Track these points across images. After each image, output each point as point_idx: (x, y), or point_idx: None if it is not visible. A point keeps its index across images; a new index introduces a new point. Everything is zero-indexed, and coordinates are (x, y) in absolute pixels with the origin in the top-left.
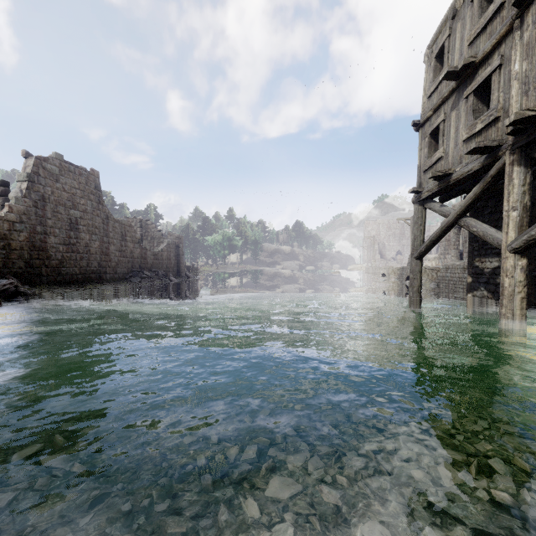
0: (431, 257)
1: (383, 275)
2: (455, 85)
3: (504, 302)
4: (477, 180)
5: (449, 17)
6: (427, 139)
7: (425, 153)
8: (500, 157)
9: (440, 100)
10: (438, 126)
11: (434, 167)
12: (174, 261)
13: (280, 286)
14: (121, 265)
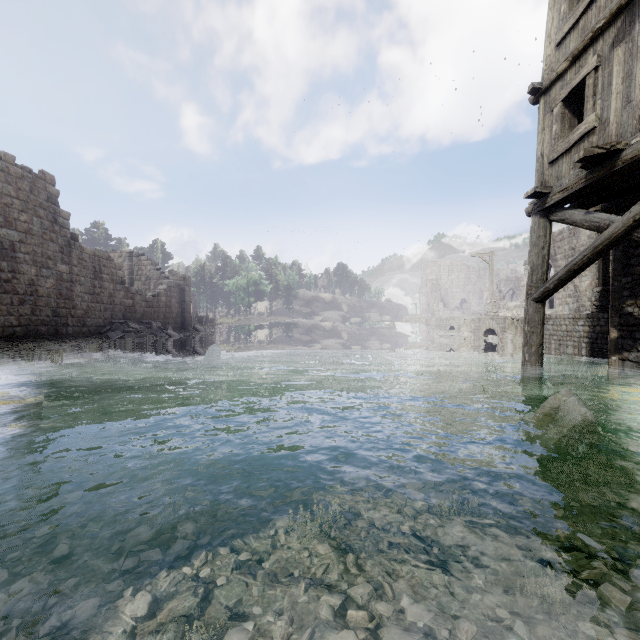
0: (511, 305)
1: (451, 328)
2: None
3: None
4: None
5: None
6: (558, 109)
7: (552, 133)
8: None
9: (589, 35)
10: (581, 83)
11: (573, 151)
12: (178, 310)
13: (319, 342)
14: (94, 313)
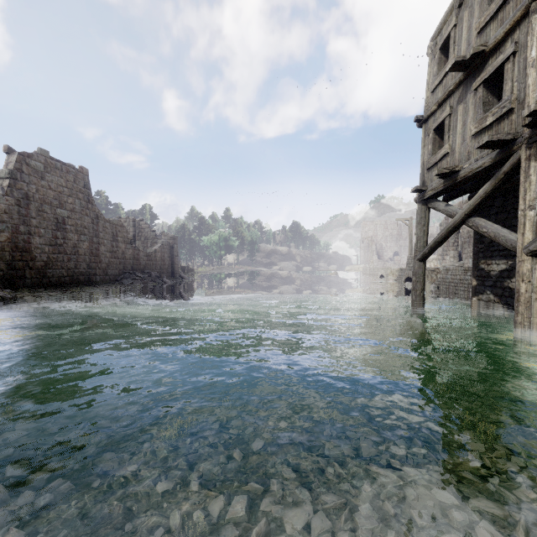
0: (430, 258)
1: (382, 276)
2: (462, 77)
3: (520, 309)
4: (485, 178)
5: (455, 5)
6: (431, 135)
7: (428, 150)
8: (514, 152)
9: (446, 93)
10: (443, 121)
11: (438, 165)
12: (168, 262)
13: (276, 287)
14: (112, 266)
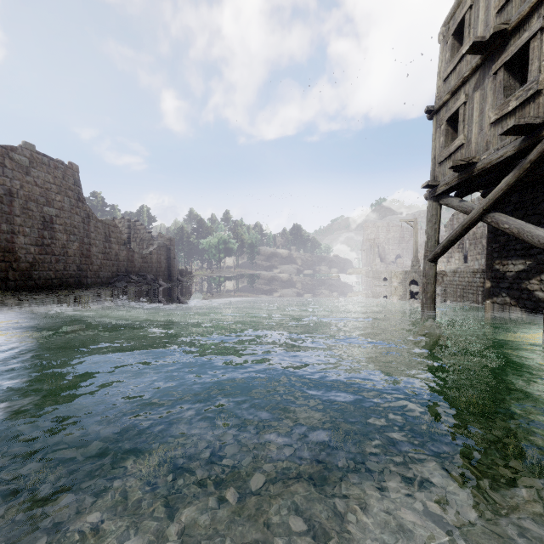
0: None
1: (385, 279)
2: (479, 61)
3: None
4: (503, 171)
5: None
6: (443, 126)
7: (440, 143)
8: (543, 138)
9: (461, 80)
10: (457, 111)
11: (452, 158)
12: (165, 265)
13: (277, 290)
14: (105, 268)
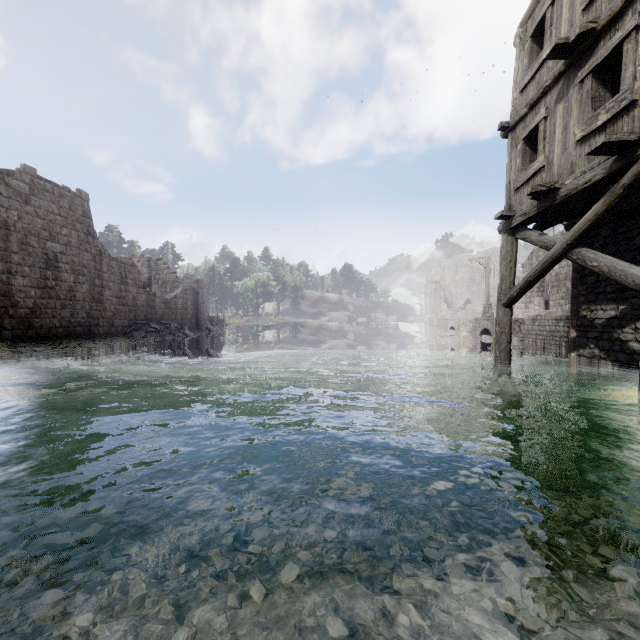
0: None
1: (452, 328)
2: (563, 67)
3: None
4: (591, 198)
5: None
6: (520, 146)
7: (516, 165)
8: (638, 158)
9: (540, 90)
10: (536, 128)
11: (530, 183)
12: (192, 311)
13: (325, 341)
14: (120, 315)
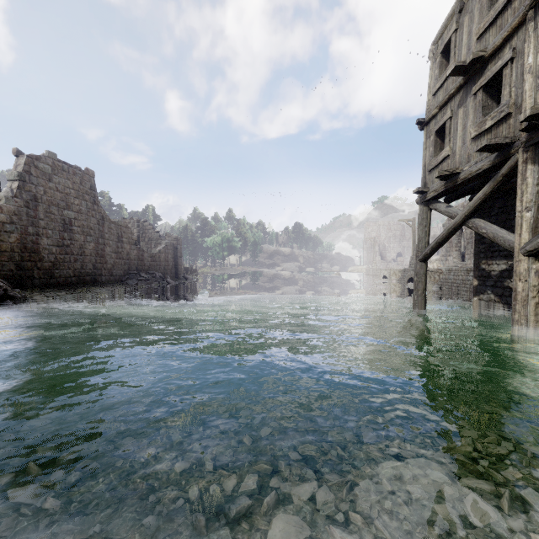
0: (433, 259)
1: (384, 277)
2: (462, 81)
3: (517, 308)
4: (485, 180)
5: (456, 10)
6: (432, 137)
7: (430, 152)
8: (512, 155)
9: (447, 96)
10: (444, 124)
11: (440, 167)
12: (172, 263)
13: (279, 288)
14: (117, 267)
